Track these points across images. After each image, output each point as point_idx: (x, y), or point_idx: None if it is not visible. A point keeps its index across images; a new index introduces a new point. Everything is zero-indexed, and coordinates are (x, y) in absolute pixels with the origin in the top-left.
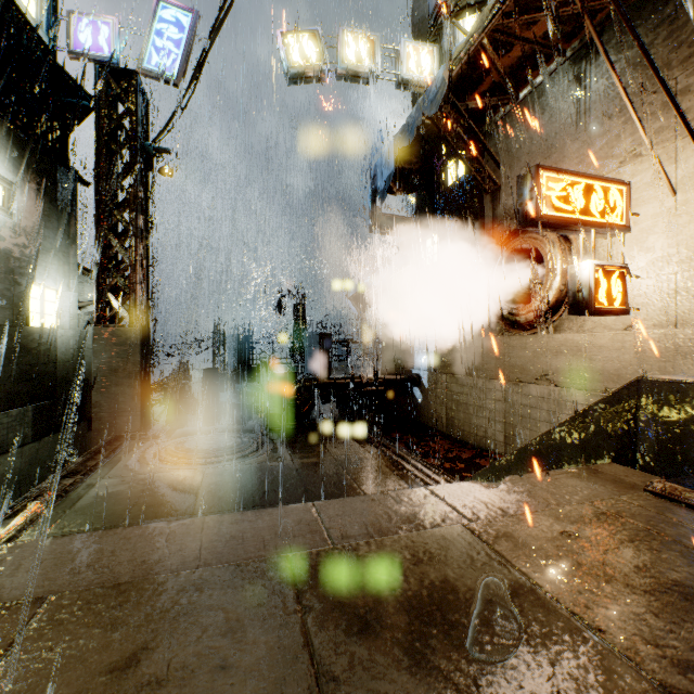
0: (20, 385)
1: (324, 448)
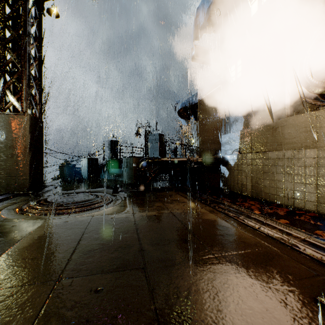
0: None
1: (162, 203)
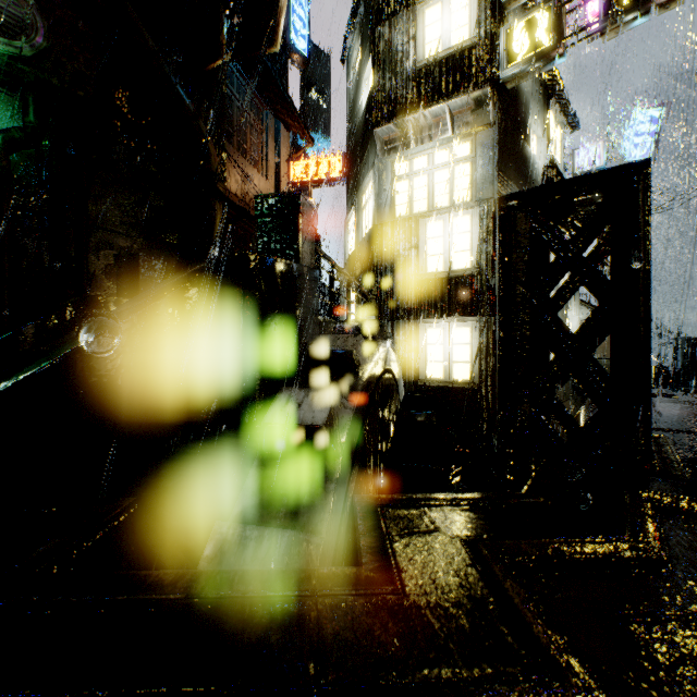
0: None
1: None
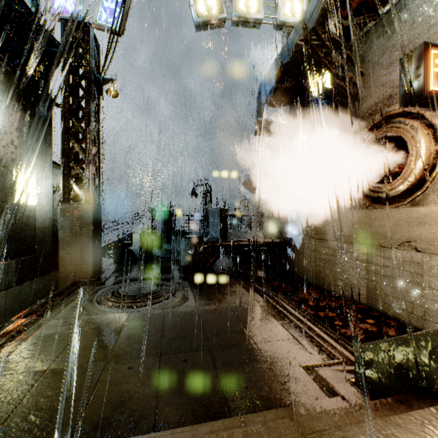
0: (5, 245)
1: (222, 296)
